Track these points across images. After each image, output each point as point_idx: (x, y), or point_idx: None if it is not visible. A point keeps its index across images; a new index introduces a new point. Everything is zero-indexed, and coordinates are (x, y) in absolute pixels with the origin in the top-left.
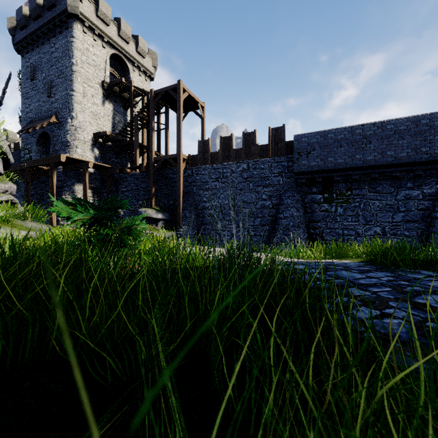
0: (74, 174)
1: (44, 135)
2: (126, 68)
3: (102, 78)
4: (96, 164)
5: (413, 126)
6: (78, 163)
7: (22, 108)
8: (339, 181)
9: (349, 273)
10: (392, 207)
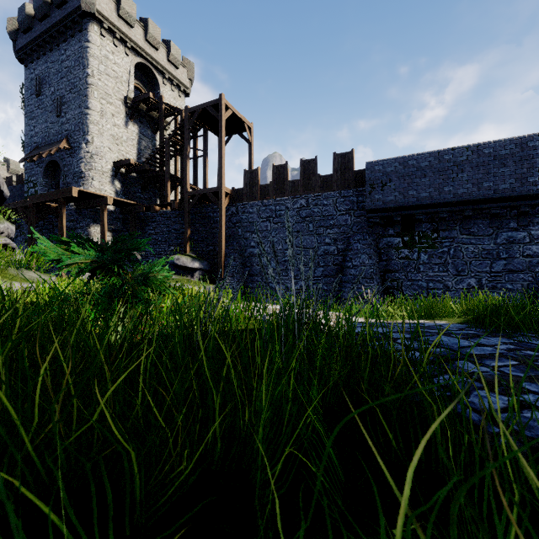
0: (90, 212)
1: (52, 165)
2: (155, 80)
3: (124, 93)
4: (117, 200)
5: (517, 150)
6: (94, 199)
7: (26, 131)
8: (423, 220)
9: (450, 339)
10: (490, 253)
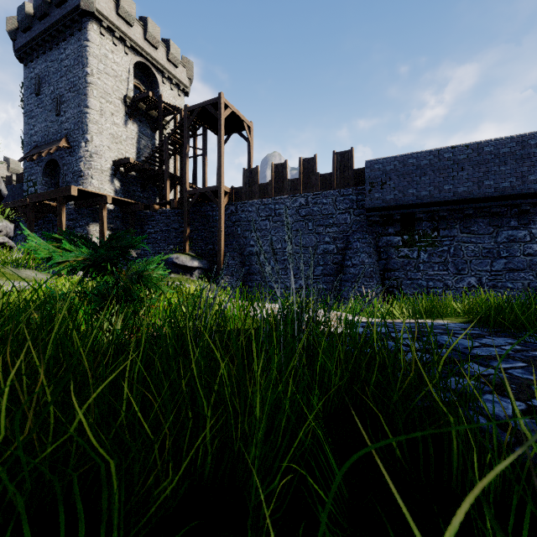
0: (89, 211)
1: (52, 164)
2: (155, 79)
3: (124, 92)
4: (116, 199)
5: (518, 148)
6: (93, 198)
7: (26, 130)
8: (423, 218)
9: (454, 339)
10: (491, 252)
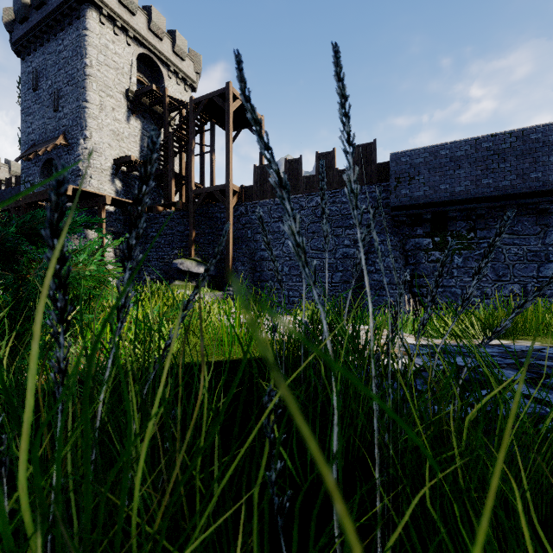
0: (88, 213)
1: (50, 163)
2: (160, 73)
3: (126, 85)
4: (117, 200)
5: None
6: (92, 199)
7: (23, 128)
8: (457, 217)
9: None
10: (538, 255)
